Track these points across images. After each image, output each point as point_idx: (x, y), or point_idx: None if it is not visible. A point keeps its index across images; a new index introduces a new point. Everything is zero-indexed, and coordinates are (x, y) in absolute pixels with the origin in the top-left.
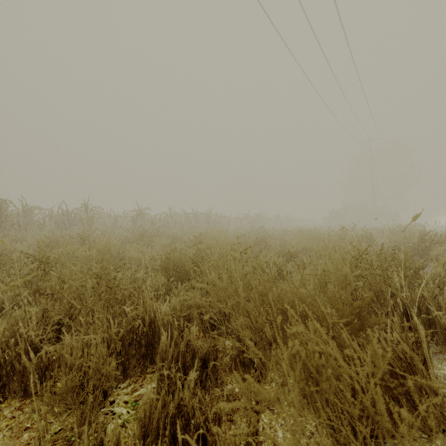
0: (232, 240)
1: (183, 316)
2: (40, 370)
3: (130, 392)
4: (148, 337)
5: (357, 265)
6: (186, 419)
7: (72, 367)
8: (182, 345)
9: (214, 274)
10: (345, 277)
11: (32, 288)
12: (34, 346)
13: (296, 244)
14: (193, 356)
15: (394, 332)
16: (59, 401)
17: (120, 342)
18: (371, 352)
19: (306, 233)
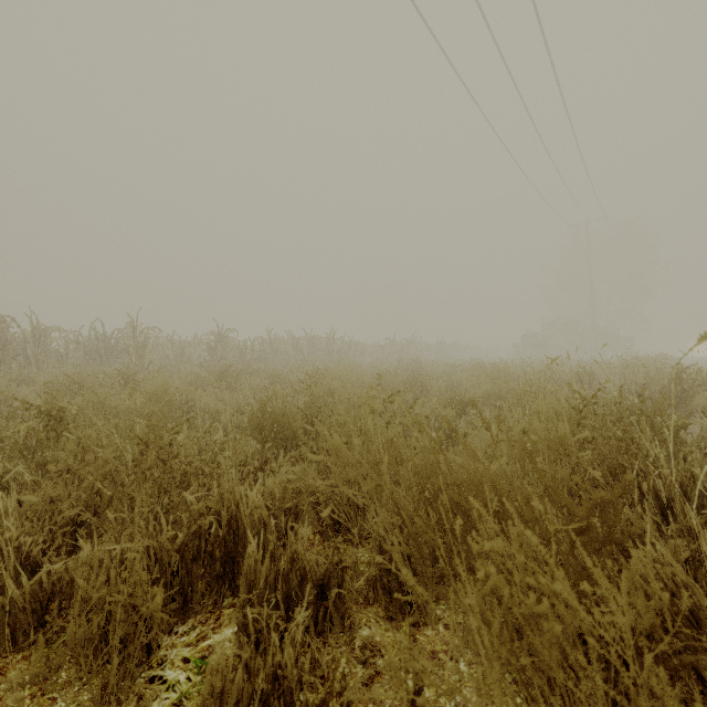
0: (368, 381)
1: (287, 508)
2: (39, 604)
3: (194, 642)
4: (225, 545)
5: (580, 422)
6: (287, 700)
7: (89, 602)
8: (283, 560)
9: (338, 439)
10: (561, 443)
11: (34, 461)
12: (32, 561)
13: (473, 387)
14: (302, 579)
15: (657, 543)
16: (70, 657)
17: (178, 554)
18: (627, 587)
19: (487, 369)
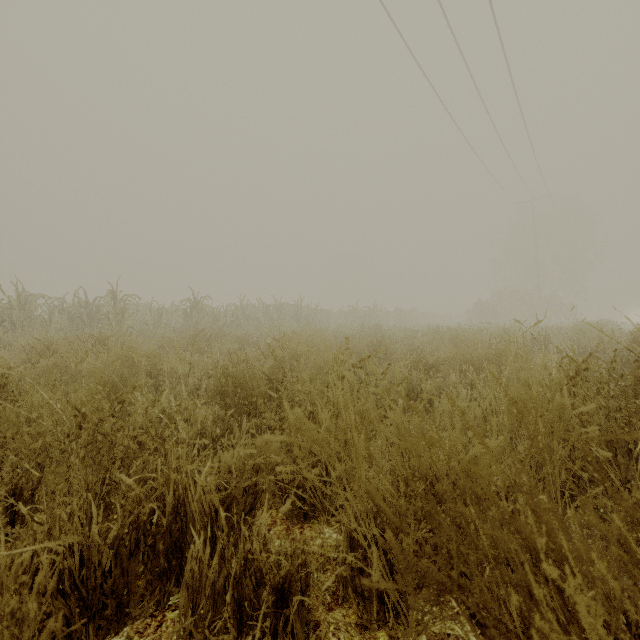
0: (333, 345)
1: (244, 487)
2: None
3: None
4: (171, 535)
5: (570, 389)
6: None
7: None
8: (234, 561)
9: (301, 414)
10: (560, 416)
11: None
12: None
13: (437, 350)
14: (258, 583)
15: None
16: None
17: (112, 550)
18: None
19: (446, 333)
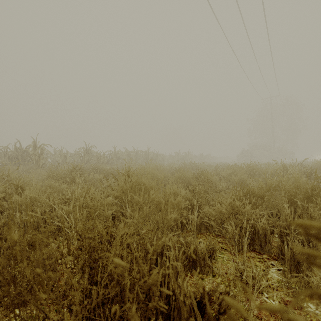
0: (168, 175)
1: None
2: None
3: None
4: None
5: None
6: None
7: None
8: None
9: None
10: None
11: None
12: None
13: (260, 183)
14: None
15: None
16: None
17: None
18: None
19: (241, 167)
